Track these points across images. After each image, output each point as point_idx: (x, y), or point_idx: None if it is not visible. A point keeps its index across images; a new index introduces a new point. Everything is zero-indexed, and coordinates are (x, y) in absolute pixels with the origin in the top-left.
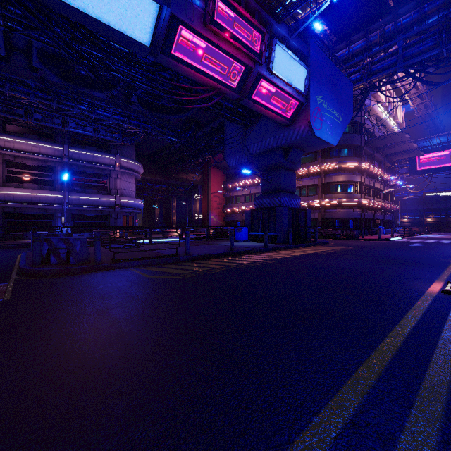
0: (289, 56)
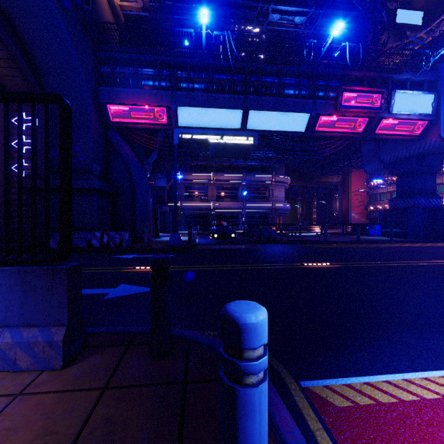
0: (411, 93)
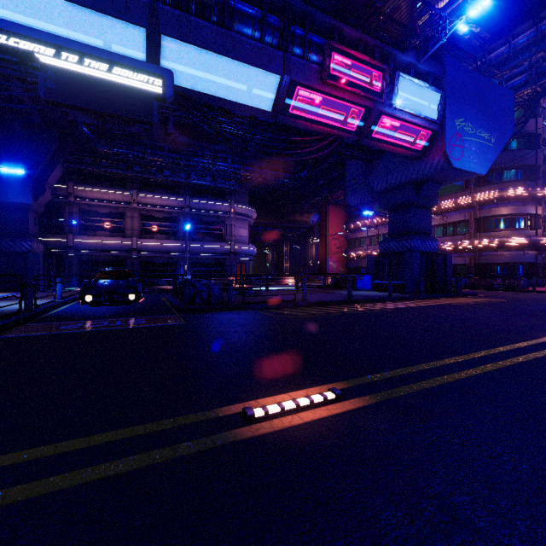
0: (417, 84)
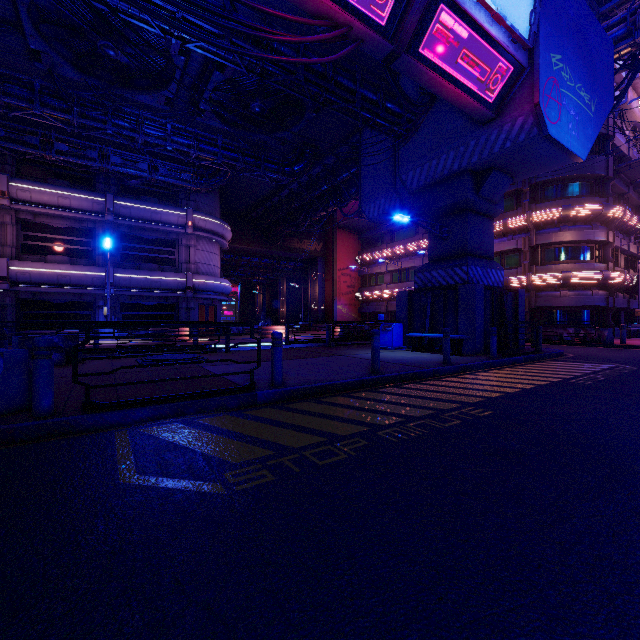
0: None
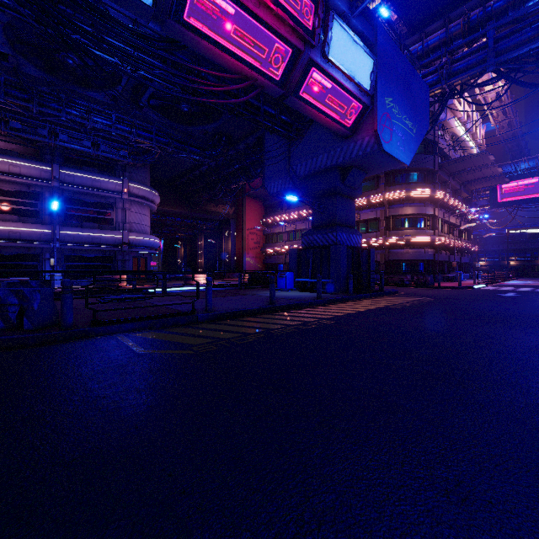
0: (351, 38)
